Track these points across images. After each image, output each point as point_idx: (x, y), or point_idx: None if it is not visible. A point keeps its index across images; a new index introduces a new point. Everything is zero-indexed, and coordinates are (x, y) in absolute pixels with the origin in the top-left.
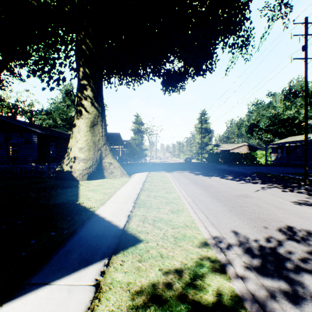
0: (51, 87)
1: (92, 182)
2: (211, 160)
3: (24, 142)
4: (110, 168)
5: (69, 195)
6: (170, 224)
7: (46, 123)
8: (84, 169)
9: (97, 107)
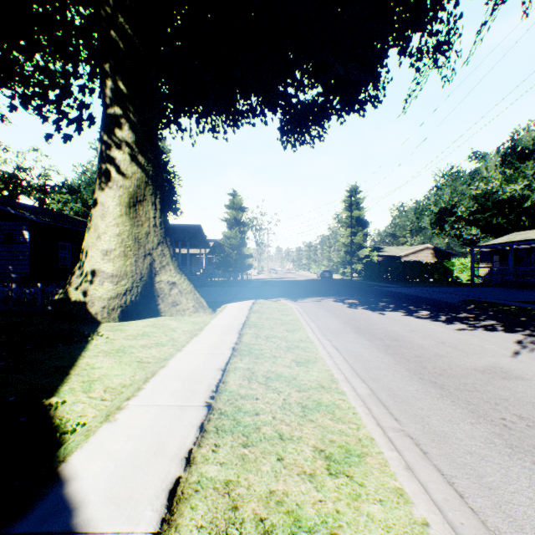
0: (65, 135)
1: (128, 325)
2: (369, 276)
3: (2, 240)
4: (171, 294)
5: (47, 369)
6: None
7: (70, 209)
8: (112, 298)
9: (143, 163)
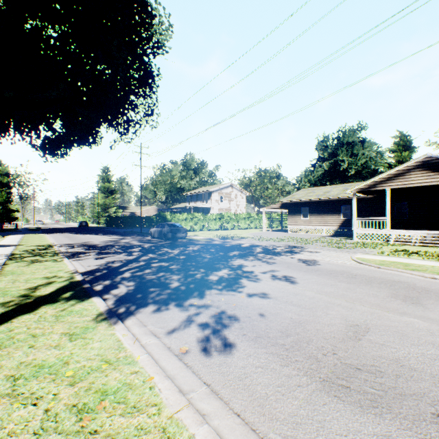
0: None
1: None
2: (110, 224)
3: None
4: None
5: None
6: (40, 243)
7: None
8: None
9: None
